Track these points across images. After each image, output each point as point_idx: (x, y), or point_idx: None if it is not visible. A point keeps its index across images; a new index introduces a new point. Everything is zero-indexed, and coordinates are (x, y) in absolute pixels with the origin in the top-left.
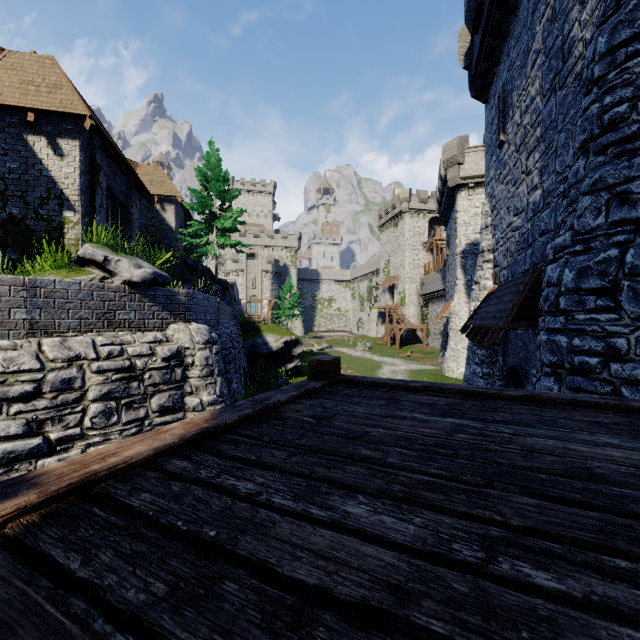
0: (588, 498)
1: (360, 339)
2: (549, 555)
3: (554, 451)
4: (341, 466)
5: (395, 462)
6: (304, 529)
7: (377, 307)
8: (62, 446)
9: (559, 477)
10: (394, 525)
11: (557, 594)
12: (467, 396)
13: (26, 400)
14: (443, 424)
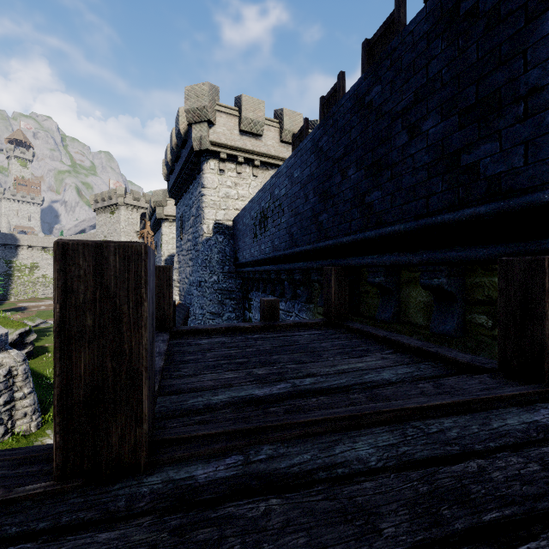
0: None
1: None
2: None
3: None
4: None
5: None
6: None
7: None
8: None
9: None
10: None
11: None
12: None
13: None
14: None
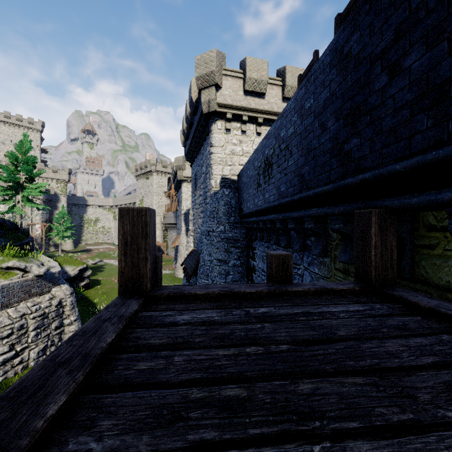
0: None
1: None
2: None
3: None
4: None
5: None
6: None
7: None
8: (21, 352)
9: None
10: None
11: None
12: None
13: (7, 337)
14: None
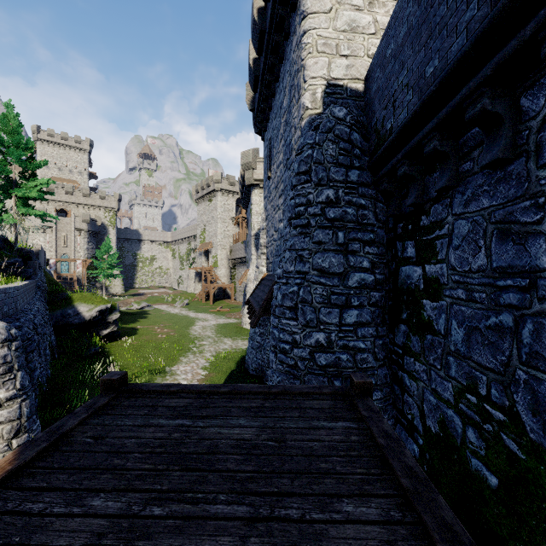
0: (203, 465)
1: (179, 296)
2: (167, 499)
3: (213, 436)
4: (99, 476)
5: (130, 465)
6: (68, 521)
7: (194, 268)
8: None
9: (201, 454)
10: (112, 505)
11: (160, 515)
12: (201, 394)
13: None
14: (172, 426)
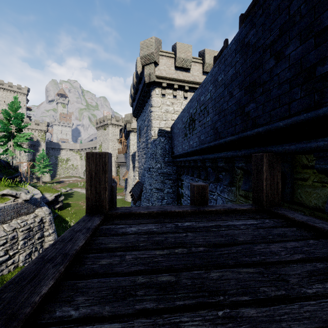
0: None
1: None
2: None
3: None
4: None
5: None
6: None
7: None
8: (13, 256)
9: None
10: None
11: None
12: None
13: (3, 245)
14: None
